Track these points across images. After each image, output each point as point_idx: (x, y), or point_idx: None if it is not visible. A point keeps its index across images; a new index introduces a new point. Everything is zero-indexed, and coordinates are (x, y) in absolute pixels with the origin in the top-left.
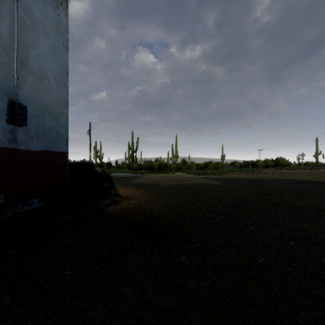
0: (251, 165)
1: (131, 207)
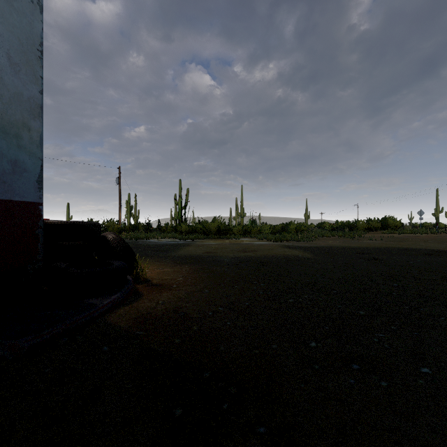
0: (348, 227)
1: (159, 311)
